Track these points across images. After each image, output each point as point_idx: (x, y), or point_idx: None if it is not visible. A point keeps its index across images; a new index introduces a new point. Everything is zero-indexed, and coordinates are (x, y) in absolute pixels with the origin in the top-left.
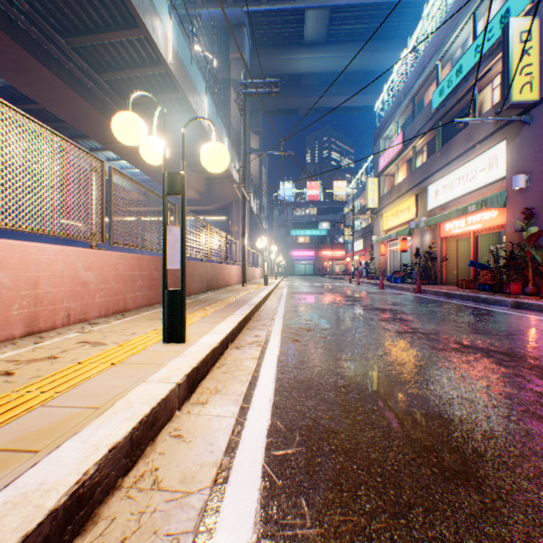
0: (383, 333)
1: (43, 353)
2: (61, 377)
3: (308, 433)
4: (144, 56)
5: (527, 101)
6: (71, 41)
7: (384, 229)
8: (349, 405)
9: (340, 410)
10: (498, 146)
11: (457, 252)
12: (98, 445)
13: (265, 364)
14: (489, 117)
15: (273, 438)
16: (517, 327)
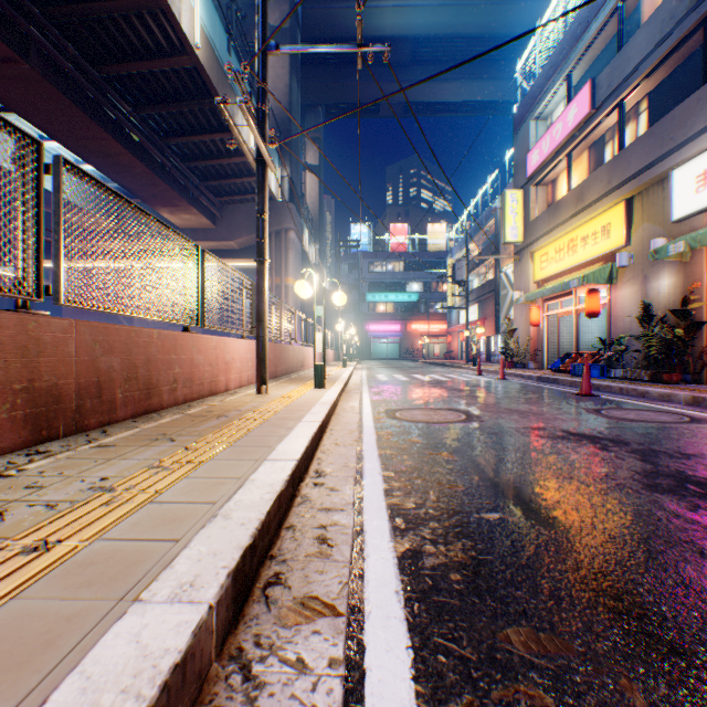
0: None
1: None
2: None
3: None
4: None
5: None
6: None
7: (538, 278)
8: None
9: None
10: None
11: None
12: None
13: None
14: None
15: None
16: None
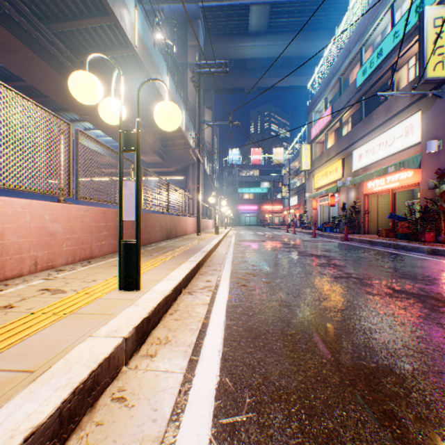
0: (320, 277)
1: (2, 302)
2: (8, 330)
3: (258, 394)
4: (114, 40)
5: (439, 77)
6: (51, 27)
7: (316, 187)
8: (297, 357)
9: (290, 363)
10: (413, 116)
11: (377, 206)
12: (14, 430)
13: (215, 310)
14: (405, 92)
15: (222, 400)
16: (438, 272)
